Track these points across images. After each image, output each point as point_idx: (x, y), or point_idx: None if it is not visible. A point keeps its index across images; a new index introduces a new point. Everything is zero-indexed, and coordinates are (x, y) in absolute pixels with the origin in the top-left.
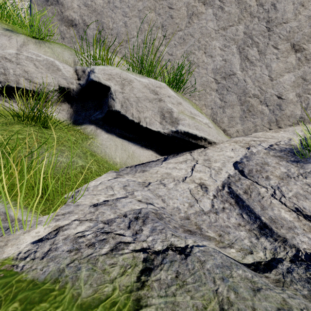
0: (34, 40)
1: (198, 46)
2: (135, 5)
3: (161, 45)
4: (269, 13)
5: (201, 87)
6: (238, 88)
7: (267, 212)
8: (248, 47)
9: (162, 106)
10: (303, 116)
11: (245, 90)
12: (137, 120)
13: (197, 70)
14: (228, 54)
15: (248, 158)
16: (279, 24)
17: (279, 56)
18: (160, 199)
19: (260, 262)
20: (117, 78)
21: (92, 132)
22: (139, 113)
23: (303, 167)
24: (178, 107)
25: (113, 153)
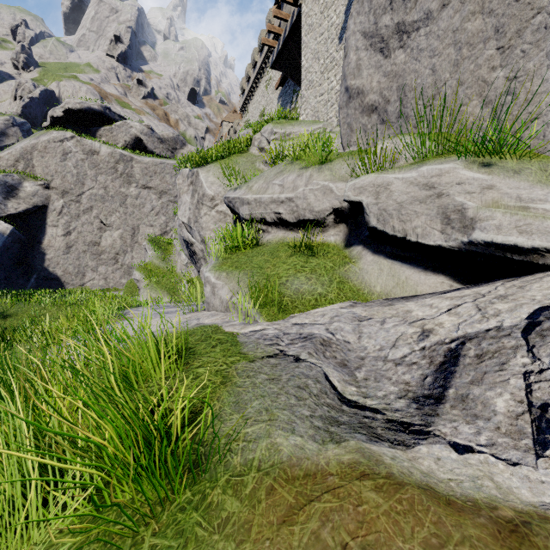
0: (318, 168)
1: None
2: (448, 27)
3: (492, 71)
4: None
5: None
6: None
7: (472, 388)
8: None
9: (445, 204)
10: None
11: None
12: (402, 234)
13: None
14: None
15: None
16: None
17: None
18: (357, 336)
19: (358, 403)
20: (370, 188)
21: (357, 255)
22: (403, 224)
23: None
24: (484, 195)
25: (374, 280)
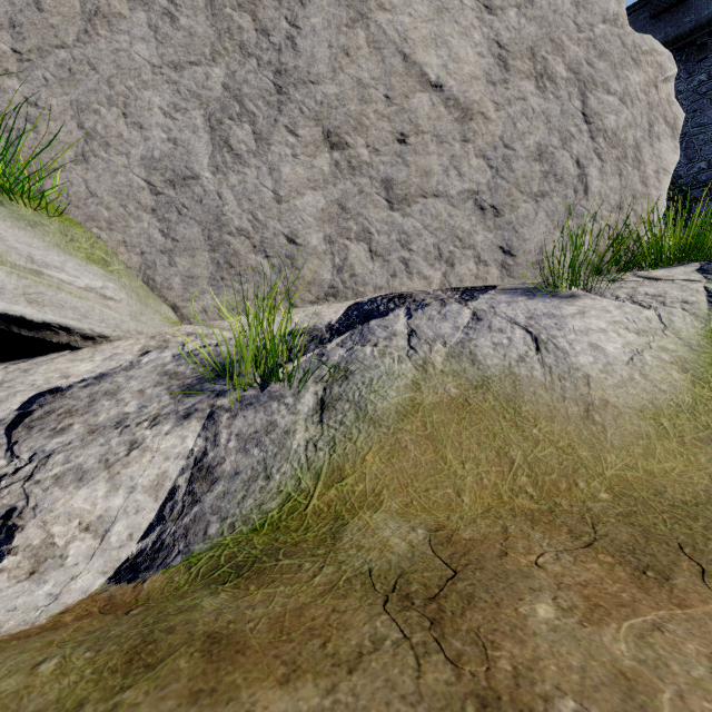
0: None
1: (110, 97)
2: None
3: (7, 75)
4: (282, 54)
5: (115, 198)
6: (205, 211)
7: None
8: (232, 121)
9: None
10: (337, 285)
11: (220, 217)
12: None
13: (103, 155)
14: (182, 127)
15: (103, 378)
16: (302, 83)
17: (298, 151)
18: None
19: None
20: None
21: None
22: None
23: (183, 401)
24: None
25: None
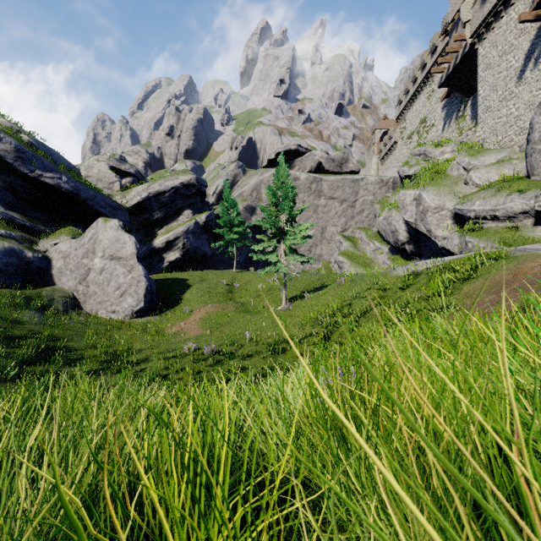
0: (517, 195)
1: None
2: None
3: None
4: None
5: None
6: None
7: None
8: None
9: None
10: None
11: None
12: None
13: None
14: None
15: None
16: None
17: None
18: None
19: None
20: None
21: (540, 229)
22: None
23: None
24: None
25: None
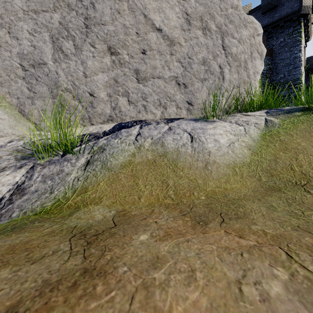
0: None
1: (1, 23)
2: None
3: None
4: (88, 10)
5: (4, 71)
6: (49, 80)
7: None
8: (63, 39)
9: None
10: (112, 115)
11: (57, 83)
12: None
13: None
14: (38, 40)
15: None
16: (98, 24)
17: (95, 54)
18: None
19: None
20: None
21: None
22: None
23: (21, 161)
24: None
25: None
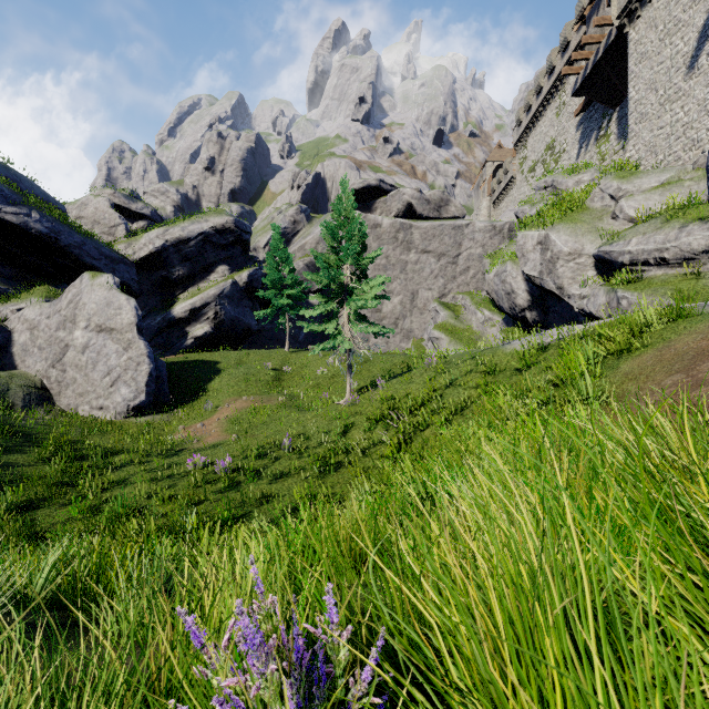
0: (698, 224)
1: None
2: None
3: None
4: None
5: None
6: None
7: None
8: None
9: None
10: None
11: None
12: None
13: None
14: None
15: None
16: None
17: None
18: None
19: None
20: None
21: None
22: None
23: None
24: None
25: None
